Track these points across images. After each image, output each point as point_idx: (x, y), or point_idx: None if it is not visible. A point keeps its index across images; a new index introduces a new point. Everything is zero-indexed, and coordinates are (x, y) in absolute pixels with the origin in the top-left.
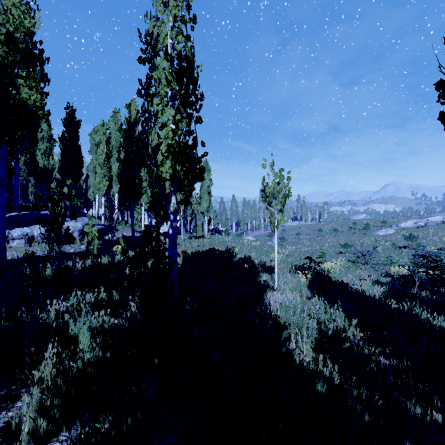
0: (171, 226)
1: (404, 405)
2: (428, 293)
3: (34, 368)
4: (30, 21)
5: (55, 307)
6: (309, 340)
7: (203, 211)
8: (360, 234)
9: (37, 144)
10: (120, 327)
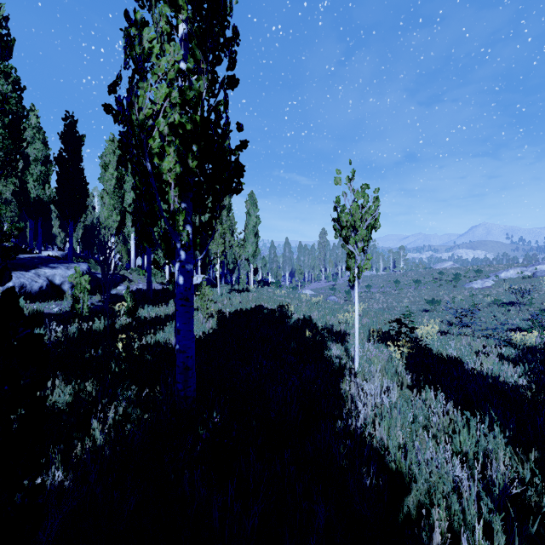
0: (181, 271)
1: None
2: None
3: None
4: None
5: None
6: (486, 544)
7: (248, 256)
8: (449, 287)
9: (29, 167)
10: (50, 489)
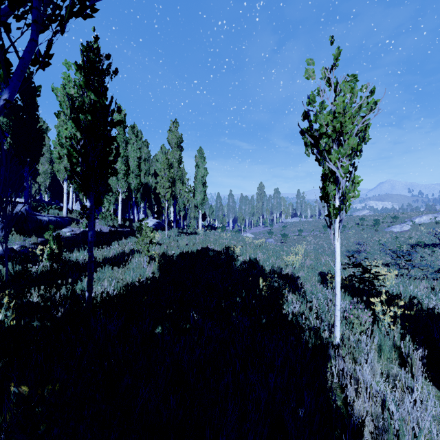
0: None
1: None
2: None
3: None
4: None
5: None
6: None
7: (197, 203)
8: (371, 231)
9: None
10: None
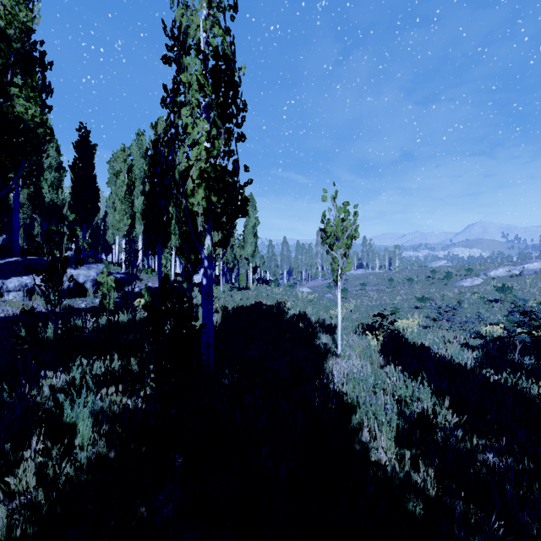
0: (205, 274)
1: (535, 532)
2: (533, 359)
3: (10, 471)
4: (27, 14)
5: (52, 382)
6: (388, 428)
7: (247, 256)
8: (440, 285)
9: (43, 174)
10: (136, 409)
